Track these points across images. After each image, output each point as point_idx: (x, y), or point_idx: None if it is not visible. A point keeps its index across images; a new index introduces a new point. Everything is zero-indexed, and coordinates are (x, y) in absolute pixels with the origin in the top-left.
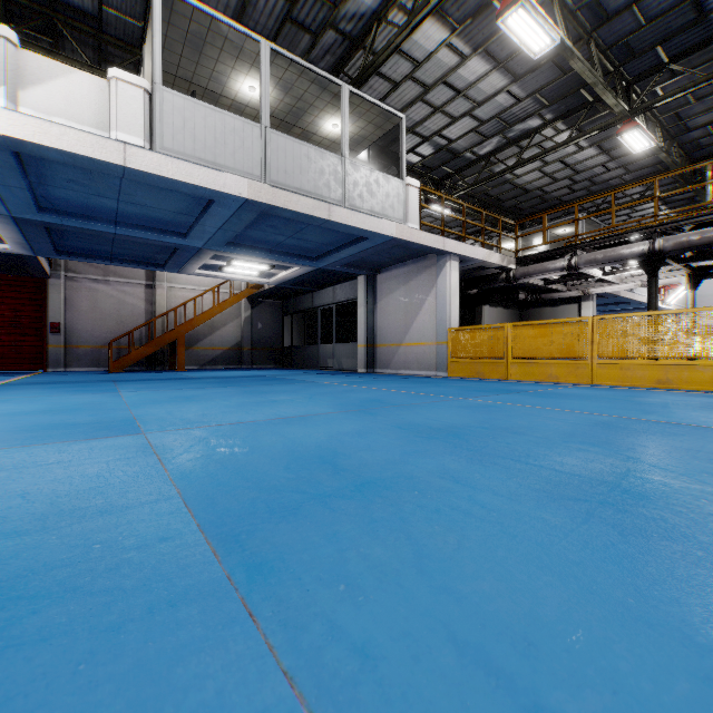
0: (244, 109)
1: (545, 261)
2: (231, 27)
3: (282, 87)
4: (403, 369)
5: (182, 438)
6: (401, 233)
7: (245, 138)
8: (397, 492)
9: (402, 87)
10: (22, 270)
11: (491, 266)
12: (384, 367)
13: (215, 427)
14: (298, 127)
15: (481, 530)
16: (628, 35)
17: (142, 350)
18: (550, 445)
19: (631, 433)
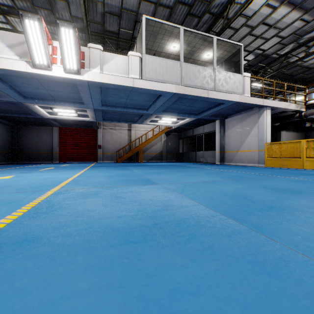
0: (170, 56)
1: None
2: (169, 25)
3: (186, 43)
4: (239, 162)
5: (176, 186)
6: (241, 99)
7: (174, 68)
8: (290, 211)
9: (240, 30)
10: (90, 126)
11: (289, 111)
12: (229, 161)
13: (183, 183)
14: (191, 59)
15: None
16: None
17: (127, 154)
18: None
19: None
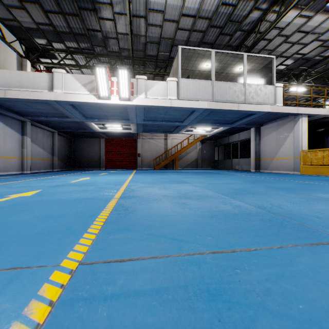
0: (203, 72)
1: None
2: (201, 50)
3: (218, 62)
4: (275, 170)
5: (202, 184)
6: (273, 109)
7: (206, 87)
8: (262, 195)
9: (274, 40)
10: (131, 137)
11: None
12: (264, 169)
13: (208, 183)
14: (224, 73)
15: (280, 199)
16: None
17: (164, 162)
18: (322, 193)
19: None
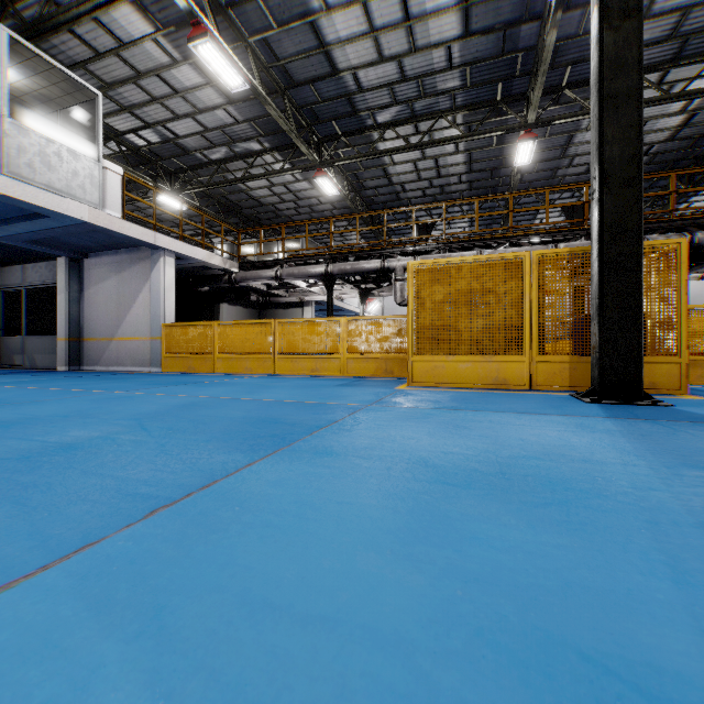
0: None
1: (266, 269)
2: None
3: None
4: (116, 365)
5: None
6: (96, 218)
7: None
8: None
9: (108, 60)
10: None
11: (215, 267)
12: (93, 363)
13: None
14: None
15: None
16: (312, 103)
17: None
18: (96, 423)
19: (192, 409)
